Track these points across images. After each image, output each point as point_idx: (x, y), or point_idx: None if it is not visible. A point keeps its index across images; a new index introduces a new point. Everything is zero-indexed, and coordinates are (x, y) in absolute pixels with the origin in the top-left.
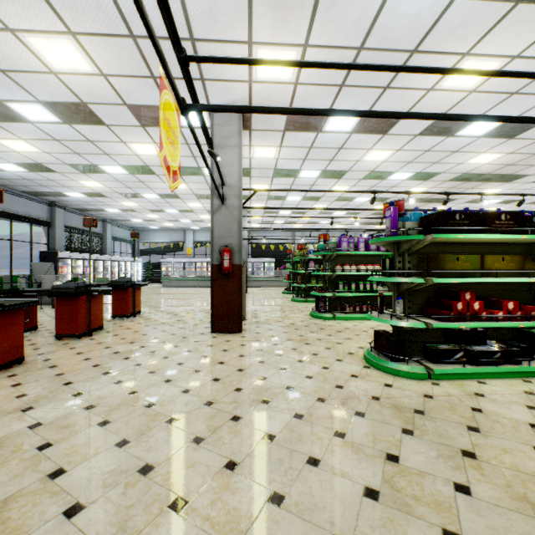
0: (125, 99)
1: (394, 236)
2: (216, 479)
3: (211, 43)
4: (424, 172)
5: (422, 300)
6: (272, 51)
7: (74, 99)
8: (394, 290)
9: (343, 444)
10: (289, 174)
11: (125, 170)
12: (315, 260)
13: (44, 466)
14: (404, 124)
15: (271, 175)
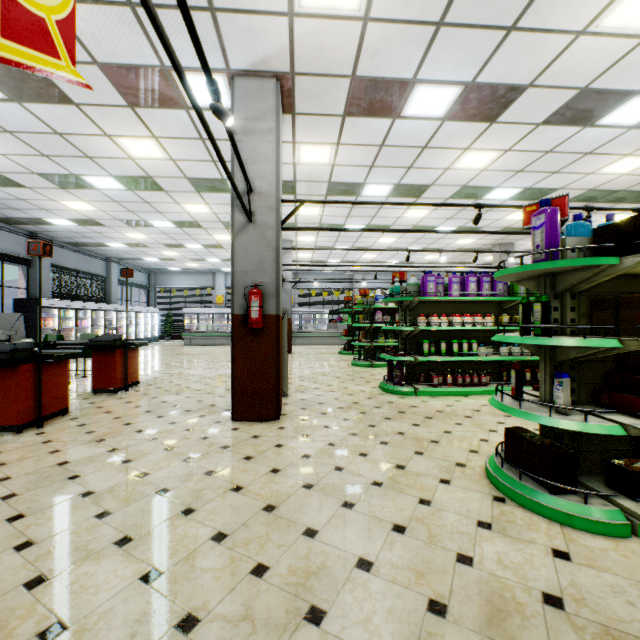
0: (93, 51)
1: (556, 261)
2: None
3: None
4: (535, 188)
5: (594, 377)
6: None
7: None
8: (544, 359)
9: None
10: (349, 190)
11: (121, 184)
12: (383, 310)
13: None
14: (524, 104)
15: (324, 193)
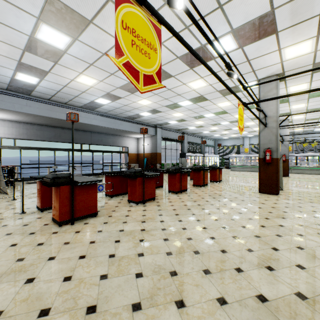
0: (217, 89)
1: None
2: (256, 227)
3: (257, 58)
4: None
5: None
6: (294, 46)
7: (198, 95)
8: None
9: None
10: None
11: (214, 114)
12: None
13: (205, 212)
14: None
15: (306, 98)
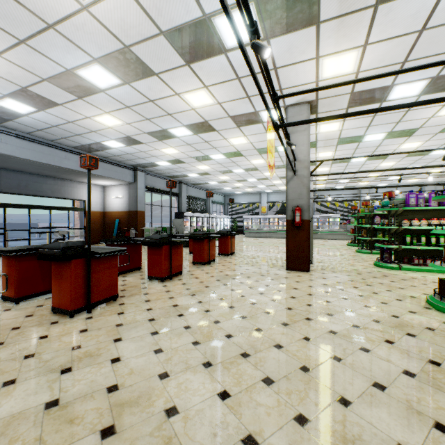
0: (229, 113)
1: None
2: (298, 342)
3: (288, 67)
4: None
5: None
6: (335, 57)
7: (201, 120)
8: None
9: (391, 347)
10: (353, 140)
11: (224, 156)
12: (381, 215)
13: (210, 318)
14: None
15: (335, 144)
